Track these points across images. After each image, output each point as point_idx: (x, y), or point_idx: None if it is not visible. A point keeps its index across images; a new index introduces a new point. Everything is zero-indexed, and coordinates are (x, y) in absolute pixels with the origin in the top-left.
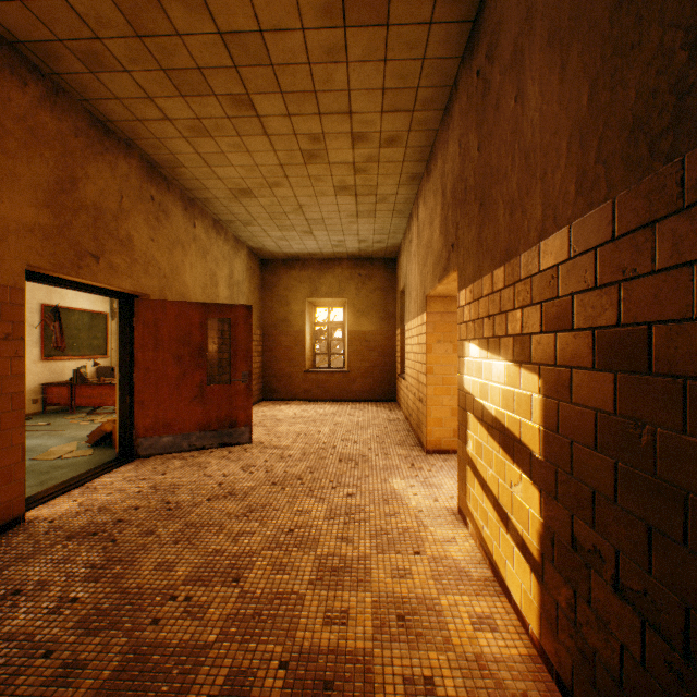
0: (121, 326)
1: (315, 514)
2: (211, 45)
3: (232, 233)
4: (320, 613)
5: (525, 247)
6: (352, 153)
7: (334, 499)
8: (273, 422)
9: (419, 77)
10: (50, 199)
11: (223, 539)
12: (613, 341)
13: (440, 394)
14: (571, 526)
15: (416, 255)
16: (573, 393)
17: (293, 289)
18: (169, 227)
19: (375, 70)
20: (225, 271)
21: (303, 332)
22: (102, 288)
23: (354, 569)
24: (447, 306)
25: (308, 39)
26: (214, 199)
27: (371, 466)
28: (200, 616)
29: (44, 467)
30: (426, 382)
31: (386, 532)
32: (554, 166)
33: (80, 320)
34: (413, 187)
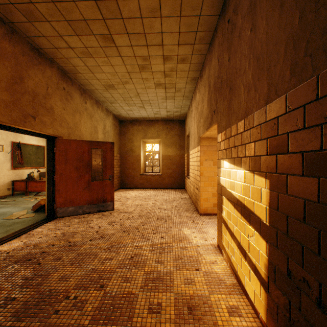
0: (48, 152)
1: (144, 248)
2: (91, 7)
3: (105, 107)
4: (146, 306)
5: (257, 109)
6: (163, 66)
7: (154, 239)
8: (125, 199)
9: (197, 26)
10: (8, 87)
11: (96, 262)
12: (317, 159)
13: (207, 186)
14: (287, 264)
15: (195, 117)
16: (288, 189)
17: (135, 134)
18: (72, 103)
19: (175, 21)
20: (102, 126)
21: (140, 155)
22: (38, 133)
23: (164, 279)
24: (210, 142)
25: (141, 4)
26: (95, 90)
27: (173, 222)
28: (81, 309)
29: (8, 223)
30: (200, 180)
31: (180, 257)
32: (276, 62)
33: (31, 150)
34: (193, 84)
